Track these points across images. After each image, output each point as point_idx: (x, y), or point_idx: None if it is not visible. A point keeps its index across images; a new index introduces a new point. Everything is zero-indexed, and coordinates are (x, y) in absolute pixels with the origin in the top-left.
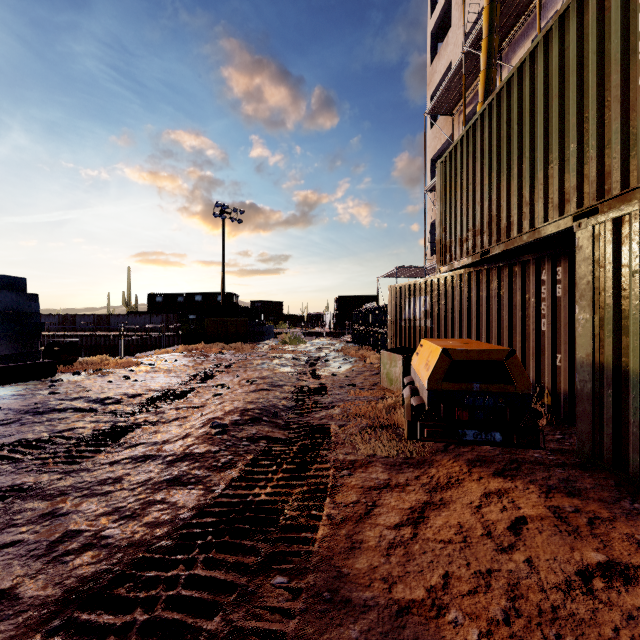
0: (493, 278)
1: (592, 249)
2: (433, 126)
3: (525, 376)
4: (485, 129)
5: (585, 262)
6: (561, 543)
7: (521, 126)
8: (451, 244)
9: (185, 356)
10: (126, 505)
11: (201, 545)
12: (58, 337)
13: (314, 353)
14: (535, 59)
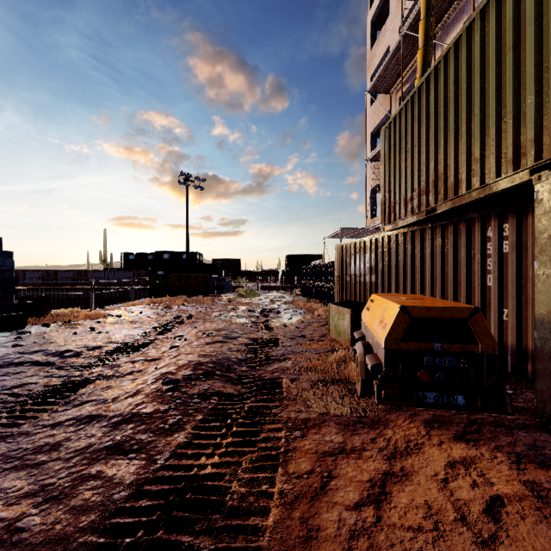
0: (437, 236)
1: None
2: (372, 104)
3: (490, 335)
4: (431, 92)
5: (546, 216)
6: (550, 534)
7: (470, 85)
8: (395, 204)
9: (150, 308)
10: (55, 482)
11: (128, 545)
12: (41, 290)
13: (267, 305)
14: (486, 16)
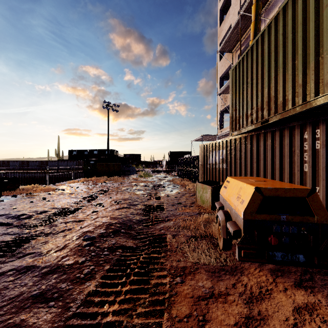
0: (268, 138)
1: None
2: (221, 59)
3: (324, 210)
4: (265, 43)
5: None
6: None
7: (294, 34)
8: (239, 118)
9: (84, 184)
10: None
11: None
12: (19, 173)
13: (157, 182)
14: None
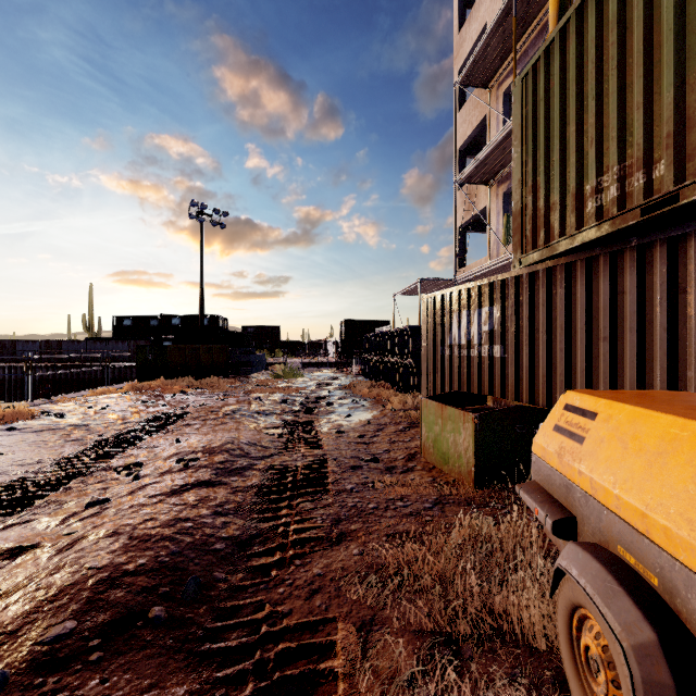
0: (655, 262)
1: None
2: (462, 108)
3: None
4: None
5: None
6: None
7: None
8: (549, 211)
9: (127, 398)
10: None
11: None
12: None
13: (313, 391)
14: None
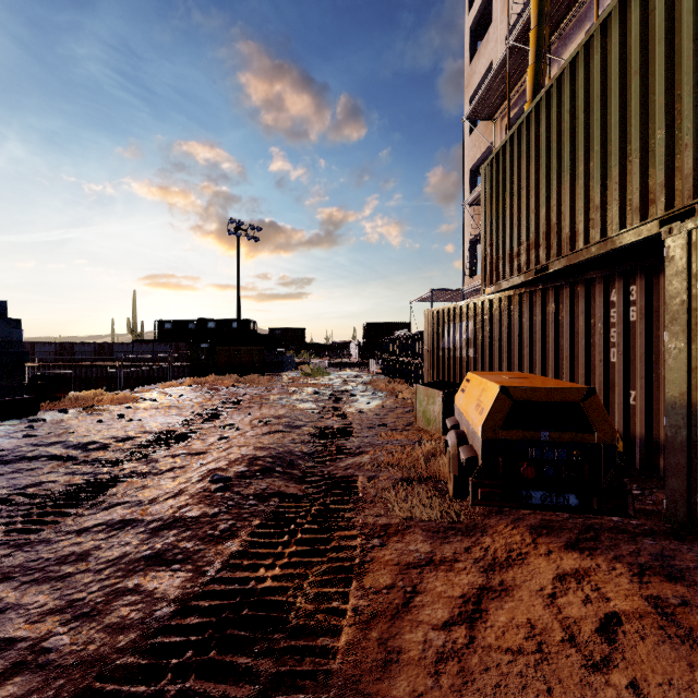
0: (550, 300)
1: (688, 260)
2: (472, 133)
3: (608, 422)
4: (541, 122)
5: (678, 277)
6: (674, 656)
7: (588, 114)
8: (498, 261)
9: (193, 390)
10: (85, 596)
11: (176, 667)
12: (54, 368)
13: (339, 386)
14: (607, 31)
